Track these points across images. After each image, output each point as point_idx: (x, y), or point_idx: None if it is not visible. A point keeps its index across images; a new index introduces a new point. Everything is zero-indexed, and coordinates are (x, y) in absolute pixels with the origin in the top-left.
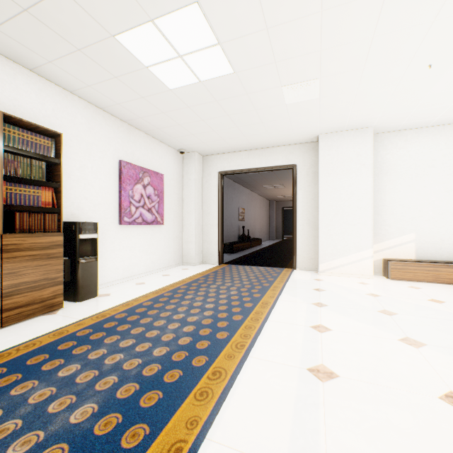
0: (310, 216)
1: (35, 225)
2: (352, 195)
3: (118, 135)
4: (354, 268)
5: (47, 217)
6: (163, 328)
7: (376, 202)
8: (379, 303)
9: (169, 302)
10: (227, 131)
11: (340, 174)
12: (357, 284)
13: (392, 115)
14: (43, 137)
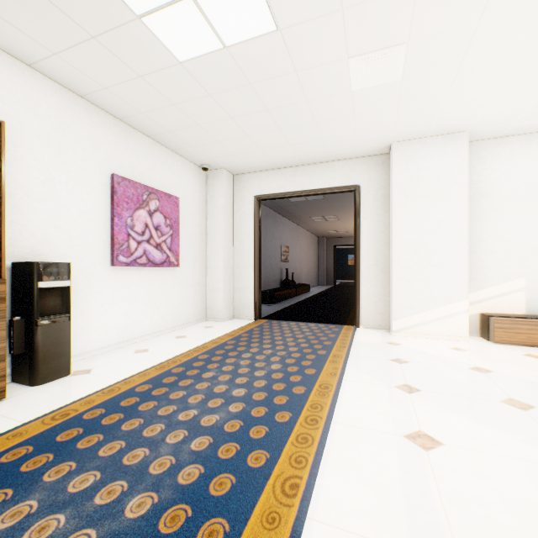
0: (379, 255)
1: None
2: (439, 225)
3: (110, 138)
4: (442, 327)
5: None
6: (157, 443)
7: (471, 235)
8: (497, 385)
9: (177, 385)
10: (266, 136)
11: (421, 197)
12: (450, 351)
13: (499, 112)
14: None
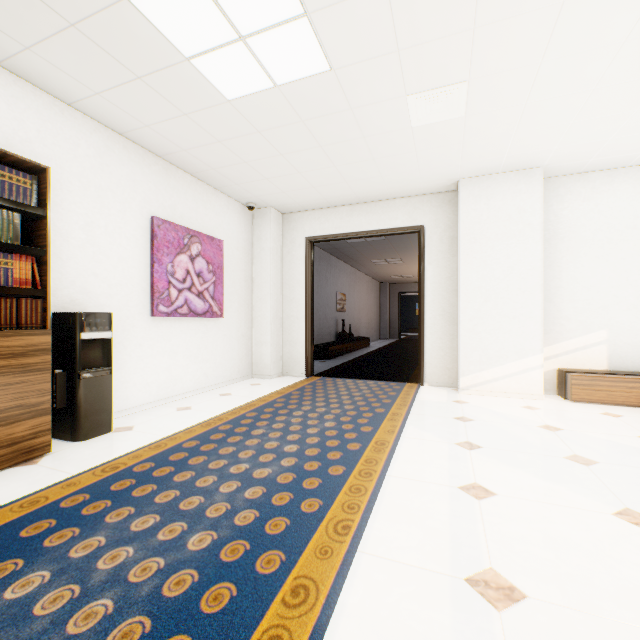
0: (445, 304)
1: (1, 317)
2: (511, 271)
3: (150, 177)
4: (515, 384)
5: (23, 304)
6: (211, 492)
7: (547, 282)
8: (564, 442)
9: (226, 442)
10: (319, 173)
11: (492, 239)
12: (521, 410)
13: (575, 147)
14: (16, 172)
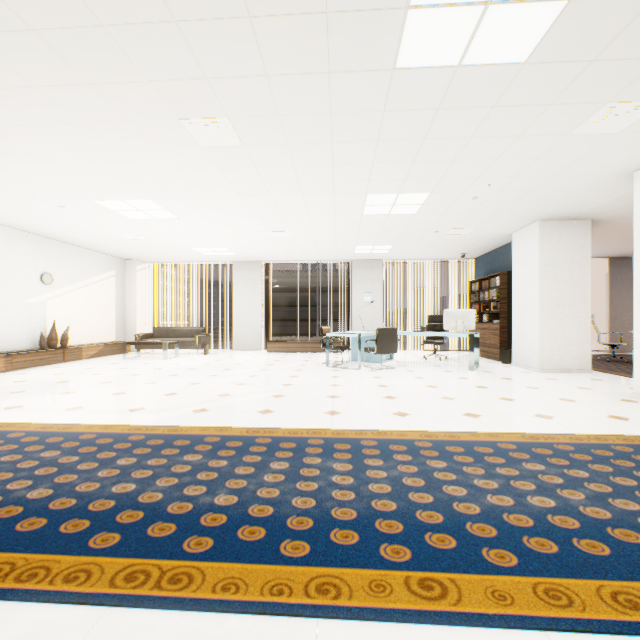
0: None
1: None
2: None
3: None
4: None
5: None
6: None
7: None
8: None
9: None
10: None
11: None
12: None
13: None
14: None
